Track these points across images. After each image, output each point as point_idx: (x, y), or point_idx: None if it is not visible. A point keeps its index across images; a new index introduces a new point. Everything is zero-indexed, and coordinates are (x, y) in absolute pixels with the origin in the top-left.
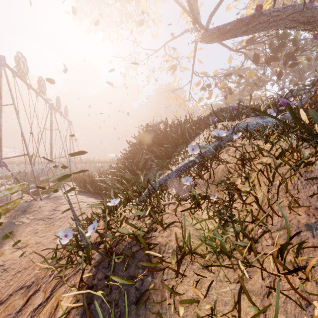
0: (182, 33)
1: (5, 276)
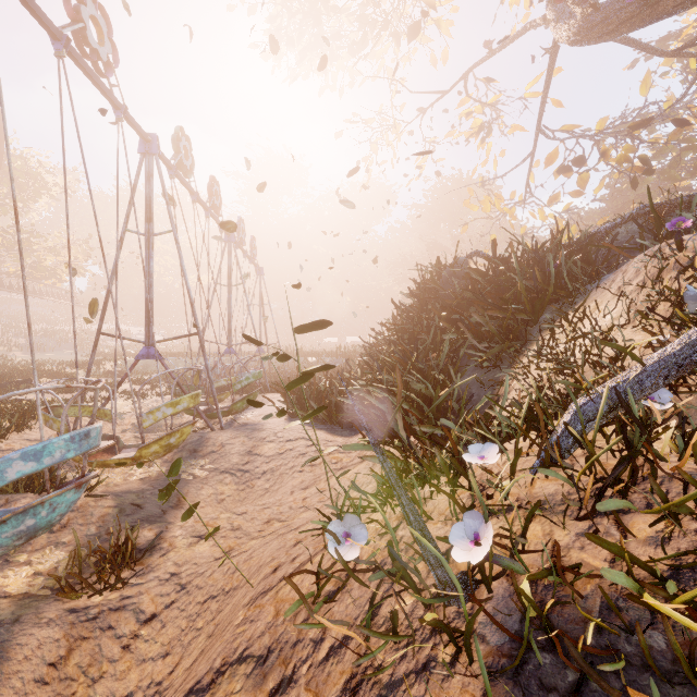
0: (513, 37)
1: (185, 602)
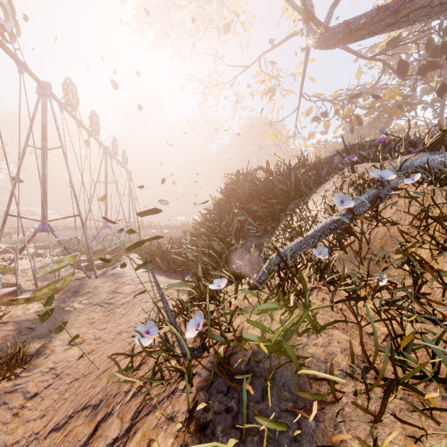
0: (285, 38)
1: (58, 384)
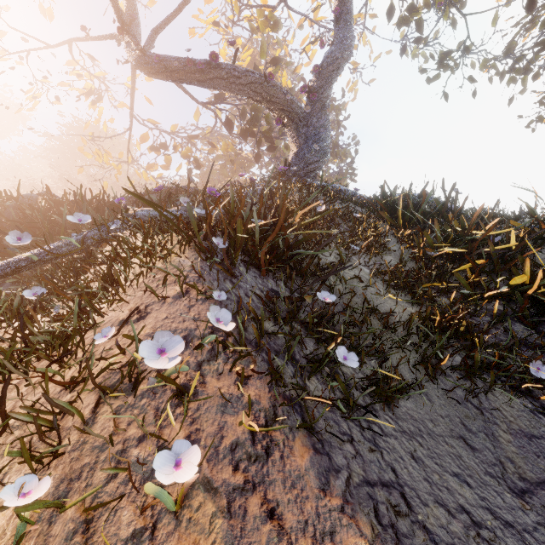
0: (105, 36)
1: None
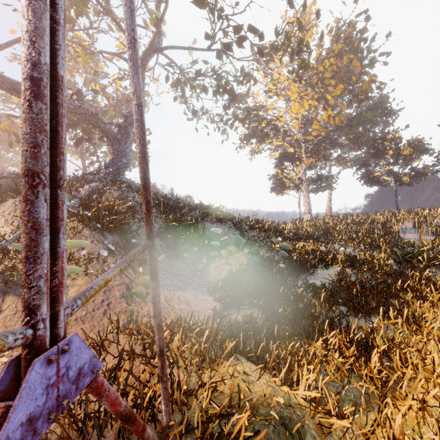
0: None
1: None
